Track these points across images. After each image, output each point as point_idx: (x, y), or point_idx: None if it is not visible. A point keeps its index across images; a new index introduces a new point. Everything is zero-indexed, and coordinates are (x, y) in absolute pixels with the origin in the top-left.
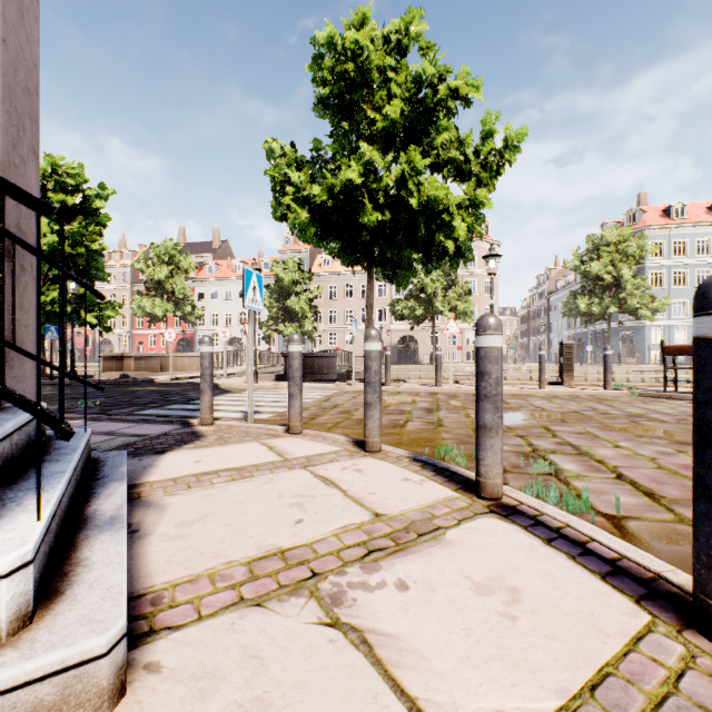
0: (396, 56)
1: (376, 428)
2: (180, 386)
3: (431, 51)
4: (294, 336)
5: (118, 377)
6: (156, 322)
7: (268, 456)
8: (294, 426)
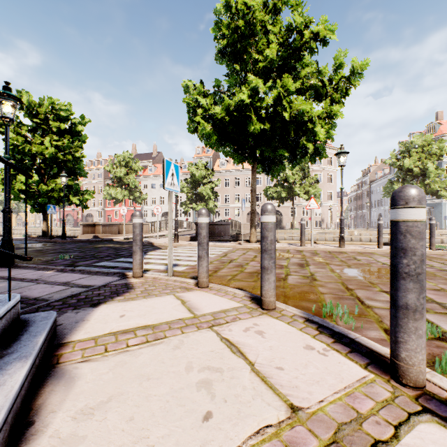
0: (272, 15)
1: (272, 289)
2: (129, 244)
3: (298, 7)
4: (202, 210)
5: (92, 237)
6: (118, 202)
7: (180, 312)
8: (202, 281)
